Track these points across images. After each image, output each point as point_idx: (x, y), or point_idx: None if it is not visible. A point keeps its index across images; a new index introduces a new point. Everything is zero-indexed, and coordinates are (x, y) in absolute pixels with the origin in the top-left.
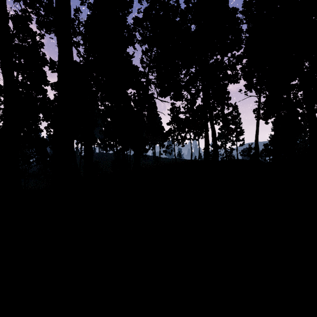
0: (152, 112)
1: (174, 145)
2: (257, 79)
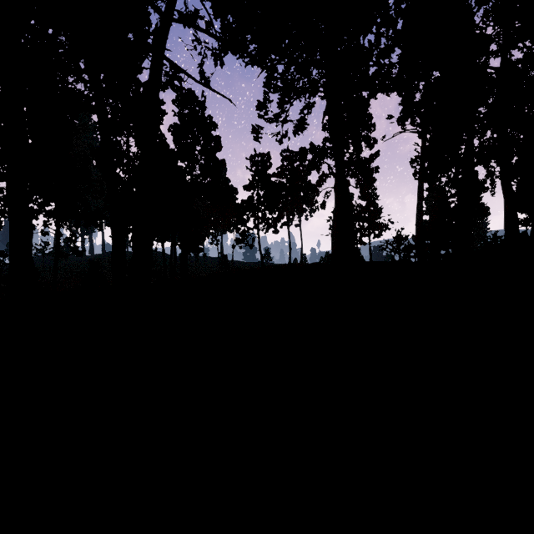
0: (212, 153)
1: (258, 230)
2: (425, 91)
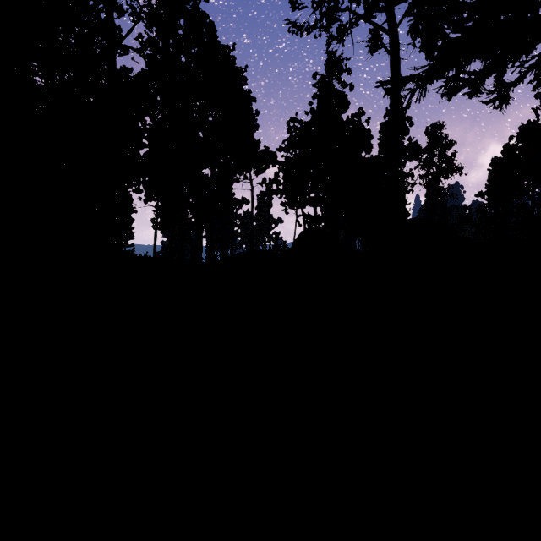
0: None
1: None
2: None
